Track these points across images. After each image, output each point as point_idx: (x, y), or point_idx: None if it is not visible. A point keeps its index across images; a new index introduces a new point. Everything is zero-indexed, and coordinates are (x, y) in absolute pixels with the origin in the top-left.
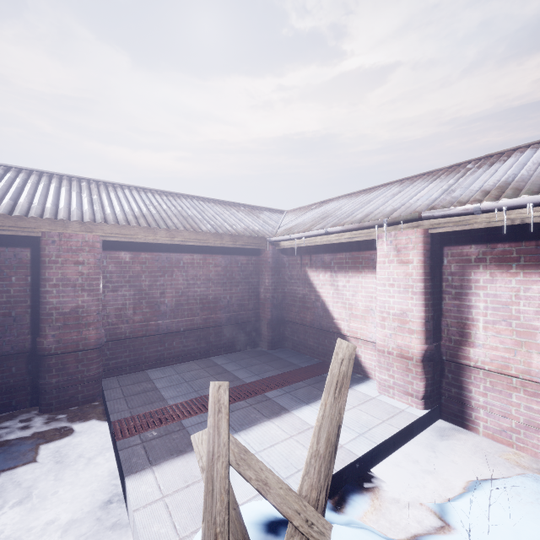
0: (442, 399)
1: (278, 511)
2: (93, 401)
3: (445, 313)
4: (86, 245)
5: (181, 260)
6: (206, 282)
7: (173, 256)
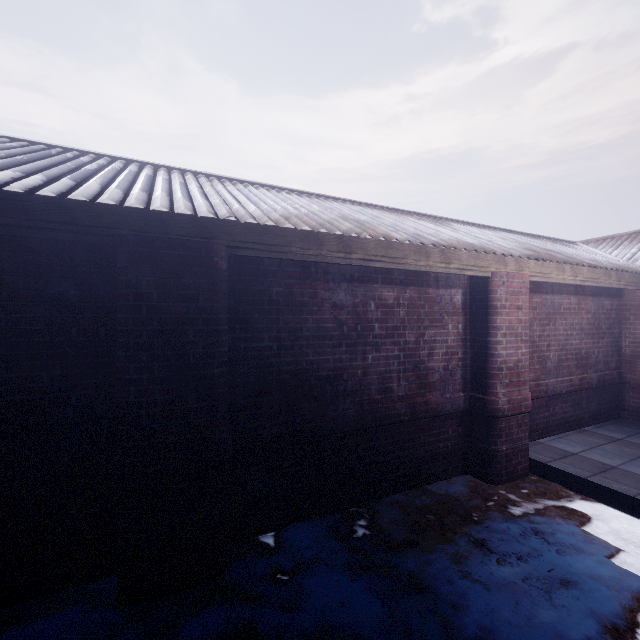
0: None
1: None
2: (526, 474)
3: None
4: (523, 287)
5: (561, 305)
6: (579, 332)
7: (555, 299)
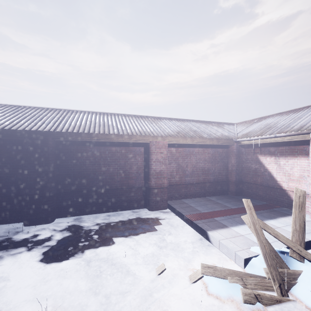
0: None
1: (285, 244)
2: (165, 209)
3: None
4: (163, 146)
5: (194, 151)
6: (204, 161)
7: (190, 149)
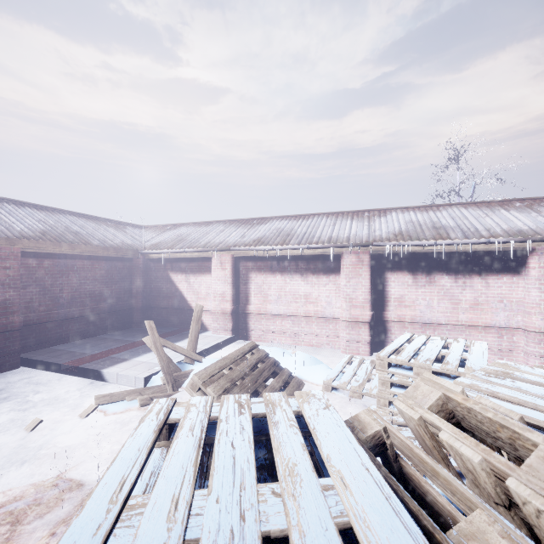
0: (240, 331)
1: (181, 354)
2: (17, 367)
3: (241, 292)
4: (12, 255)
5: (75, 265)
6: (93, 281)
7: (69, 262)
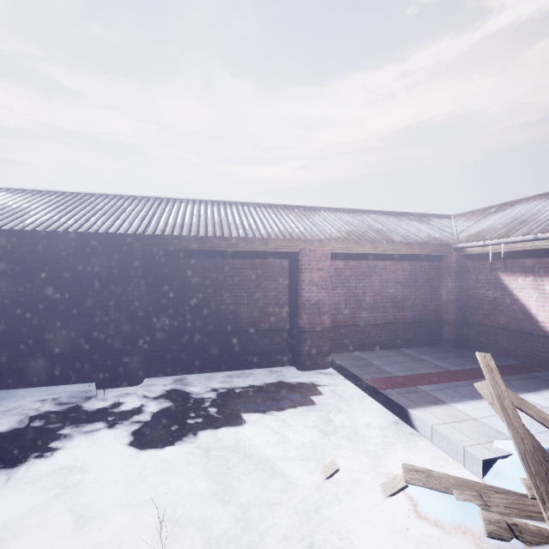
0: None
1: None
2: (327, 368)
3: None
4: (323, 257)
5: (377, 266)
6: (395, 284)
7: (371, 263)
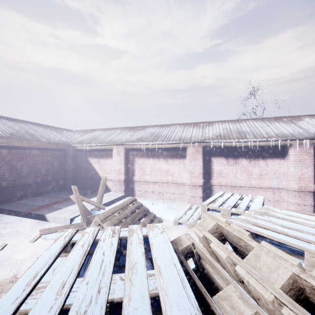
0: (129, 191)
1: (93, 205)
2: None
3: (130, 169)
4: None
5: (31, 153)
6: (42, 163)
7: (27, 151)
